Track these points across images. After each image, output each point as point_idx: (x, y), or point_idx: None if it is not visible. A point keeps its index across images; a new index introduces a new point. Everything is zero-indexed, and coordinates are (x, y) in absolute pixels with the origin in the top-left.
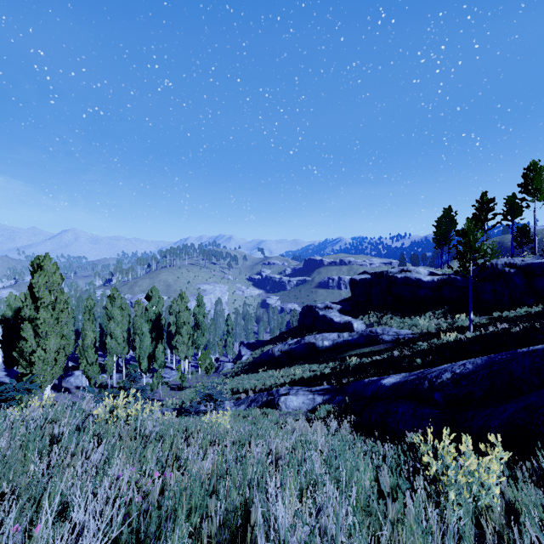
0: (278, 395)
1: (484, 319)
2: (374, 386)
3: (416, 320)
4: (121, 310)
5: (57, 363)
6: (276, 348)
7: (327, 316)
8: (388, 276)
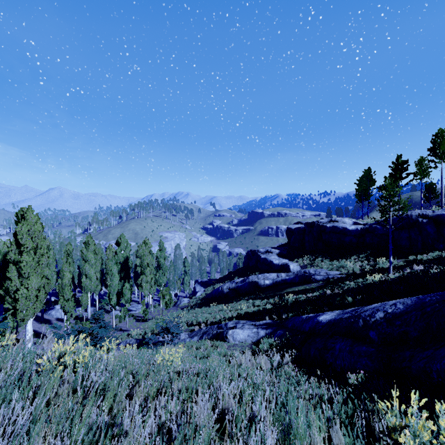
0: (226, 328)
1: (402, 261)
2: (311, 322)
3: (343, 263)
4: (95, 254)
5: (38, 299)
6: (225, 285)
7: (268, 259)
8: (318, 225)
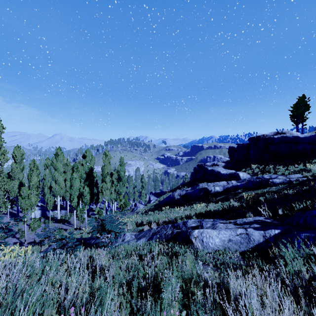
0: (186, 228)
1: None
2: None
3: (302, 167)
4: (66, 166)
5: None
6: (176, 192)
7: (215, 170)
8: (264, 138)
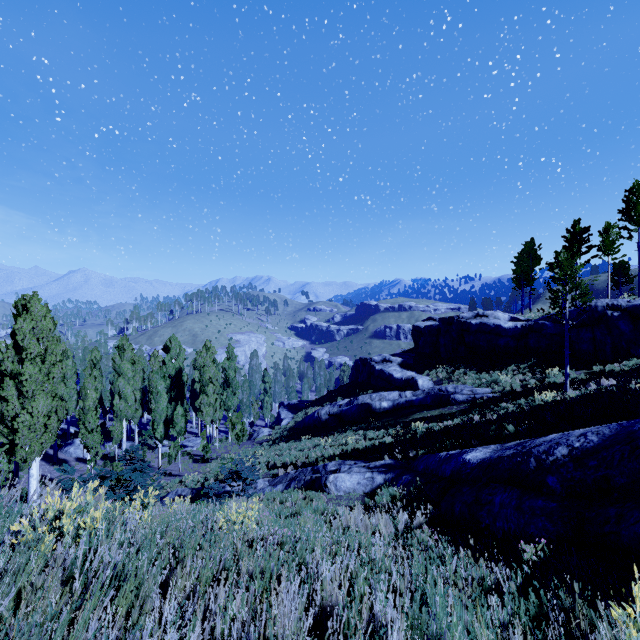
0: (325, 472)
1: (583, 374)
2: (454, 463)
3: (496, 376)
4: (134, 364)
5: (47, 430)
6: (323, 410)
7: (385, 371)
8: (459, 322)
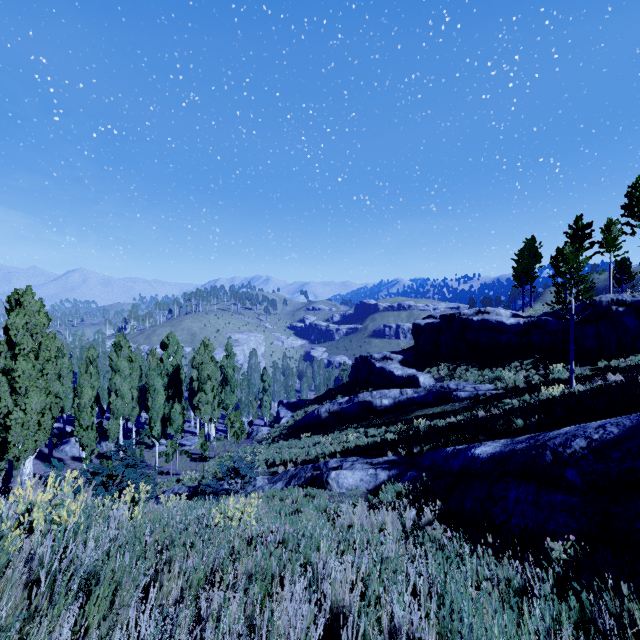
0: (327, 469)
1: (588, 370)
2: (462, 457)
3: (498, 373)
4: (131, 362)
5: (41, 427)
6: (323, 408)
7: (386, 369)
8: (461, 319)
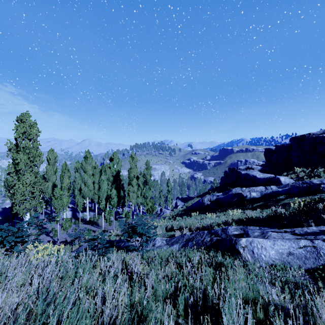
0: (227, 236)
1: None
2: None
3: None
4: (95, 169)
5: (32, 195)
6: (206, 198)
7: (250, 174)
8: (311, 137)
